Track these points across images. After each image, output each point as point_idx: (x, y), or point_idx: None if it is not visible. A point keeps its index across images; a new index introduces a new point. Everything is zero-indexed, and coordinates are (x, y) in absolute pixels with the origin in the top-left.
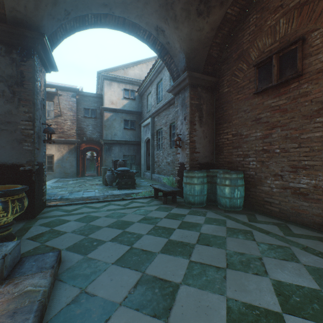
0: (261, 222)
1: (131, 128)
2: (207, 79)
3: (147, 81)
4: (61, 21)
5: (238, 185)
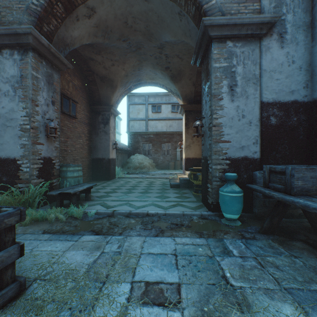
0: None
1: None
2: None
3: None
4: (187, 17)
5: None
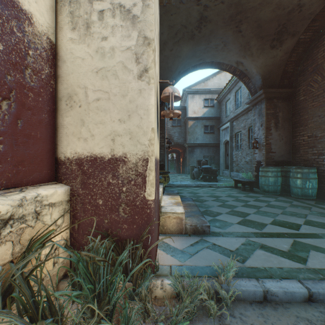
0: None
1: (211, 132)
2: (282, 92)
3: (226, 89)
4: (175, 77)
5: (310, 178)
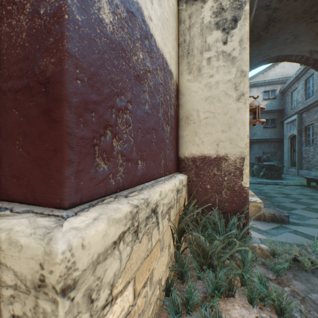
0: None
1: (271, 127)
2: None
3: (292, 78)
4: None
5: None
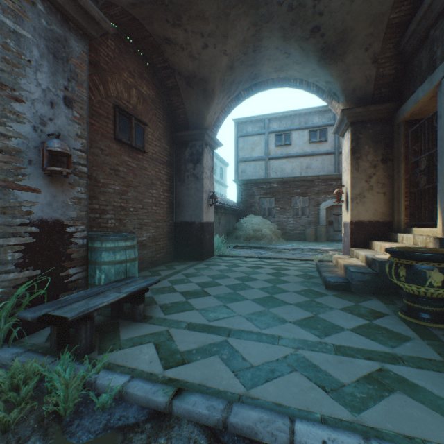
0: (156, 273)
1: None
2: None
3: None
4: None
5: None
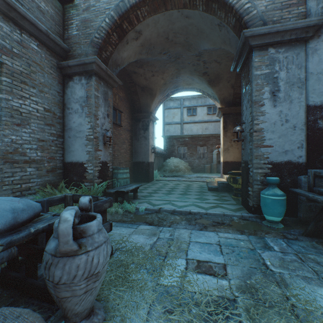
0: None
1: None
2: None
3: None
4: (226, 27)
5: None
